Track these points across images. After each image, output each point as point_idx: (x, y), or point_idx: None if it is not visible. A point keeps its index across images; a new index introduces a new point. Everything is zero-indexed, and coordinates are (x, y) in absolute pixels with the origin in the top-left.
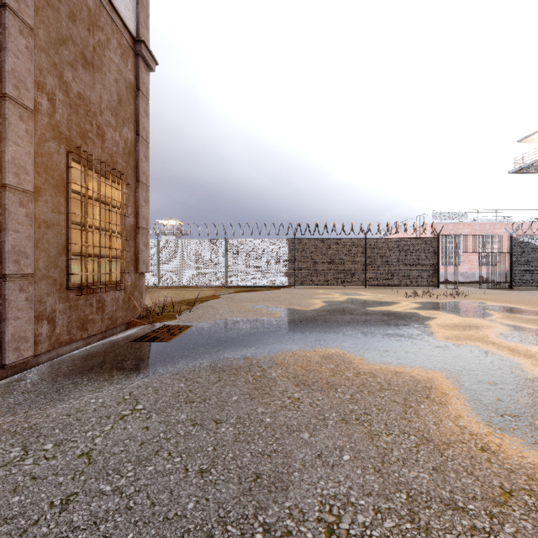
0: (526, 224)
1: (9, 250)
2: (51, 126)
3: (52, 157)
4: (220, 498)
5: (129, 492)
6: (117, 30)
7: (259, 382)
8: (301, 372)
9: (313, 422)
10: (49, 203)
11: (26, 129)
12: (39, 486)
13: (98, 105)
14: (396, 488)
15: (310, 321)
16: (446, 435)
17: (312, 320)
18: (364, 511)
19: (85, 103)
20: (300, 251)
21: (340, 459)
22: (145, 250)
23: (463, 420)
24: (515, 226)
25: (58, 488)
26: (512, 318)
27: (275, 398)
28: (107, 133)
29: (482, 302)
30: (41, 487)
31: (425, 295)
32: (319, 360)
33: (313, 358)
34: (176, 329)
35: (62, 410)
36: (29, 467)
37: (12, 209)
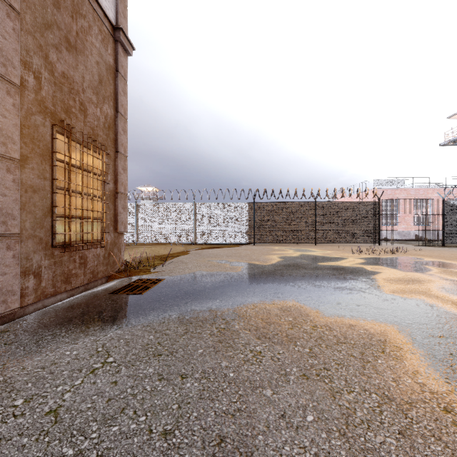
0: (455, 190)
1: None
2: (37, 101)
3: (38, 129)
4: None
5: (90, 456)
6: (98, 18)
7: (223, 335)
8: (262, 325)
9: (275, 377)
10: (35, 170)
11: (13, 103)
12: (2, 448)
13: (81, 84)
14: (364, 456)
15: (268, 275)
16: (407, 394)
17: (270, 274)
18: None
19: (68, 82)
20: (258, 213)
21: (303, 420)
22: (123, 212)
23: (421, 377)
24: (446, 191)
25: (20, 451)
26: (449, 272)
27: (238, 351)
28: (89, 109)
29: (419, 258)
30: (4, 450)
31: (368, 251)
32: (277, 312)
33: (273, 311)
34: (150, 282)
35: (38, 363)
36: None
37: None
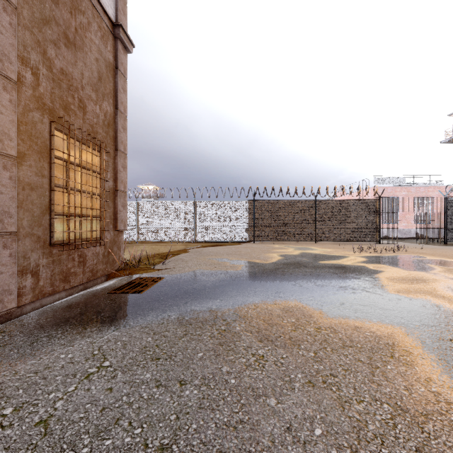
0: None
1: None
2: (35, 98)
3: (36, 126)
4: None
5: None
6: (97, 15)
7: (223, 337)
8: (264, 326)
9: (279, 384)
10: (33, 167)
11: (10, 98)
12: None
13: (80, 81)
14: None
15: (269, 274)
16: (421, 404)
17: (271, 273)
18: None
19: (67, 78)
20: (259, 211)
21: (311, 434)
22: (122, 210)
23: (435, 385)
24: (447, 189)
25: None
26: None
27: (239, 355)
28: (88, 106)
29: (421, 256)
30: None
31: (369, 250)
32: (280, 313)
33: (275, 311)
34: (149, 280)
35: (31, 367)
36: None
37: None
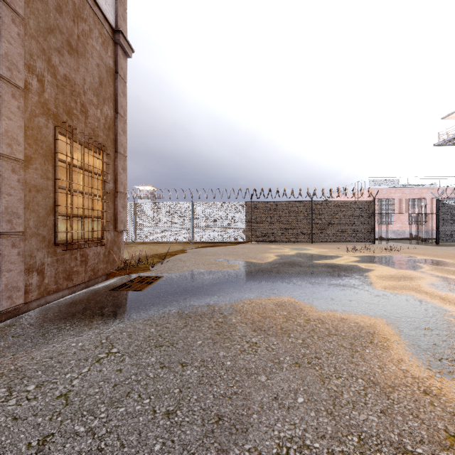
0: (449, 189)
1: (3, 211)
2: (40, 103)
3: (41, 130)
4: (185, 440)
5: (101, 433)
6: (98, 22)
7: (221, 328)
8: (258, 319)
9: (269, 365)
10: (38, 170)
11: (18, 105)
12: (19, 426)
13: (82, 86)
14: (348, 431)
15: (265, 272)
16: (391, 379)
17: (266, 272)
18: (319, 454)
19: (70, 84)
20: (256, 212)
21: (294, 401)
22: (122, 211)
23: (405, 364)
24: (440, 191)
25: (36, 429)
26: (440, 270)
27: (235, 342)
28: (89, 110)
29: (412, 256)
30: (21, 428)
31: (363, 250)
32: (273, 307)
33: (268, 306)
34: (149, 279)
35: (46, 353)
36: (11, 408)
37: (5, 175)
